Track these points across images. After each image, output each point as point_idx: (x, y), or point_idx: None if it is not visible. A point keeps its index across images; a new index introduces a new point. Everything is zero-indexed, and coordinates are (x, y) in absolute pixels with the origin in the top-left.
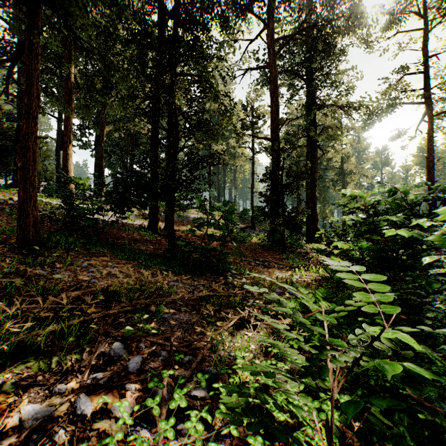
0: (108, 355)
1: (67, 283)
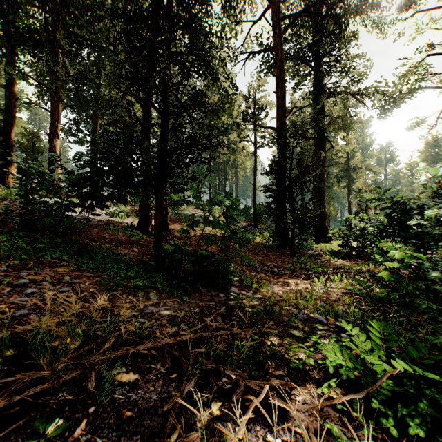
0: None
1: None
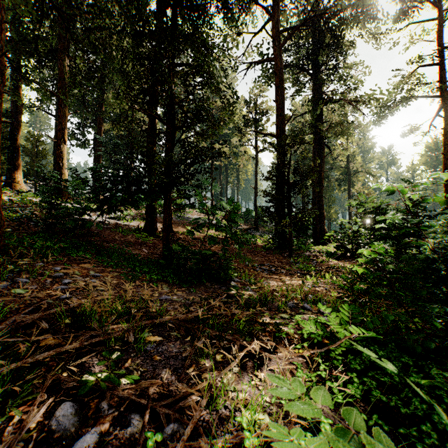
0: (46, 429)
1: (28, 300)
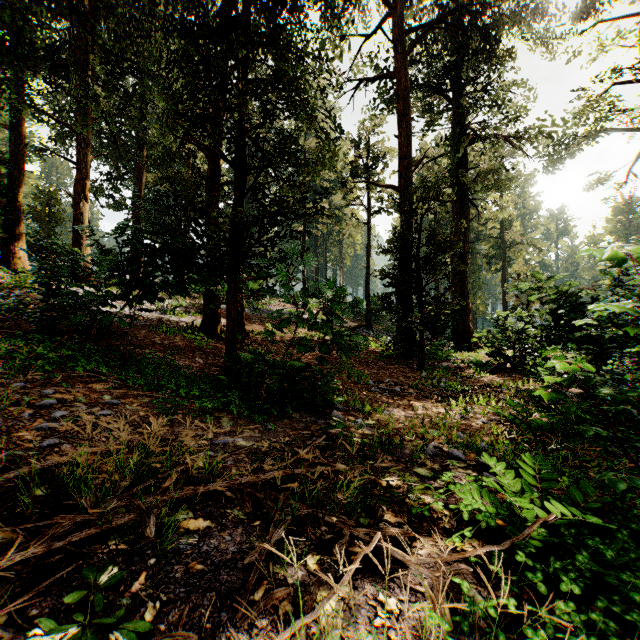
0: None
1: None
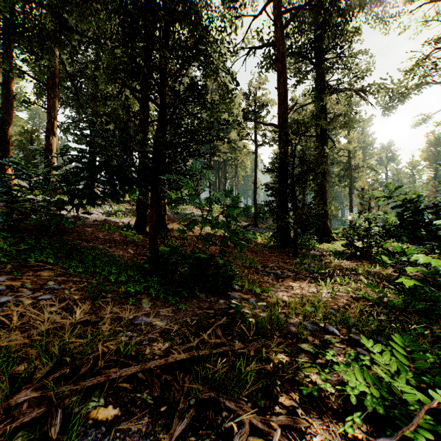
0: None
1: None
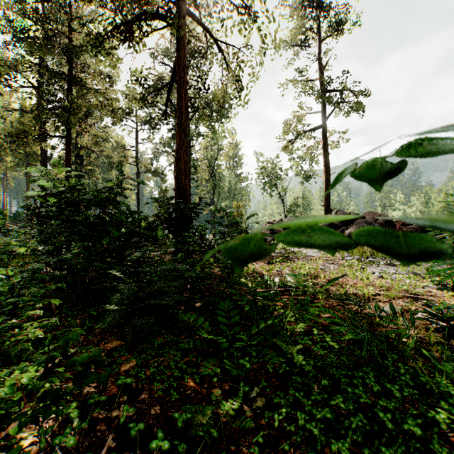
0: None
1: None
